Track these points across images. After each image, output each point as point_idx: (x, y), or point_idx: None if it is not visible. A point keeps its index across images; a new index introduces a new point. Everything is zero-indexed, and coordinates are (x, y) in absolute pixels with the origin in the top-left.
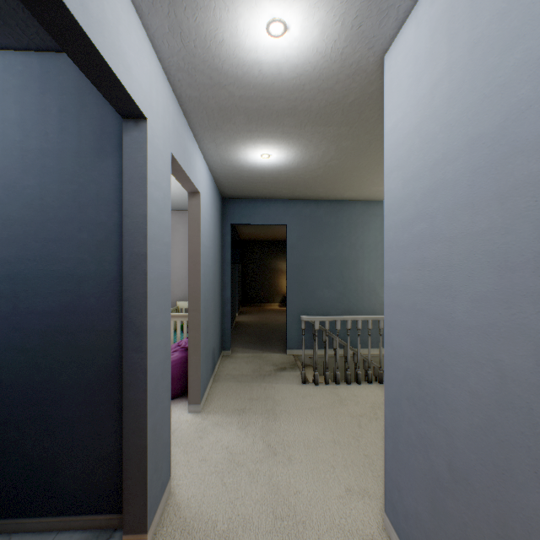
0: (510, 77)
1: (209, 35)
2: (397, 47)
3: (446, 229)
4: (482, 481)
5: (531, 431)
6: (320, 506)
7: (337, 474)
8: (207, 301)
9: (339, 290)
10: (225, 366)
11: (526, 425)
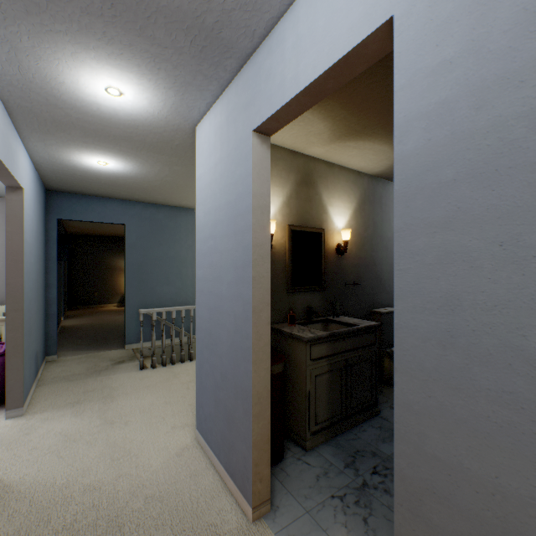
0: (238, 180)
1: (50, 76)
2: (202, 128)
3: (220, 246)
4: (230, 372)
5: (242, 339)
6: (151, 442)
7: (166, 421)
8: (30, 301)
9: (178, 286)
10: (52, 371)
11: (241, 337)
